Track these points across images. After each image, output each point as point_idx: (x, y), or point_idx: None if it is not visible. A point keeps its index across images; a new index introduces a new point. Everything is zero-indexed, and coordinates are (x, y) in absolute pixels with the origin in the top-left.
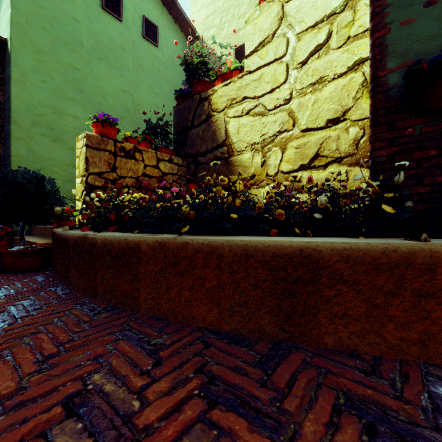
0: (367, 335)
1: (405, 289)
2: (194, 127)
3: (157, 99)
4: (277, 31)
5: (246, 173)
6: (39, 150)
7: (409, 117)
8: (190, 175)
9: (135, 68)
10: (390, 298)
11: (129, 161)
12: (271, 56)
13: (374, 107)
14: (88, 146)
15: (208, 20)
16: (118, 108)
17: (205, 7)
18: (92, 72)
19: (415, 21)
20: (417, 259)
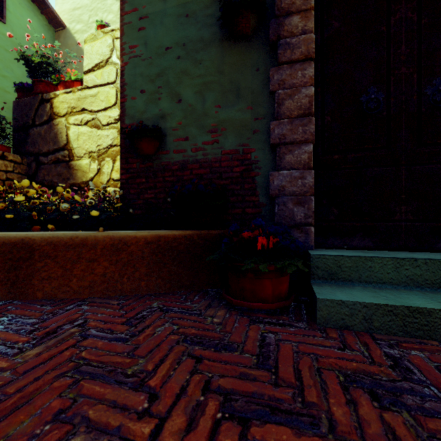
0: (62, 287)
1: (82, 258)
2: (36, 126)
3: (5, 82)
4: (110, 60)
5: (85, 177)
6: None
7: (135, 157)
8: (32, 173)
9: None
10: (75, 264)
11: None
12: (104, 79)
13: (120, 146)
14: None
15: (75, 12)
16: None
17: None
18: None
19: (137, 99)
20: (88, 241)
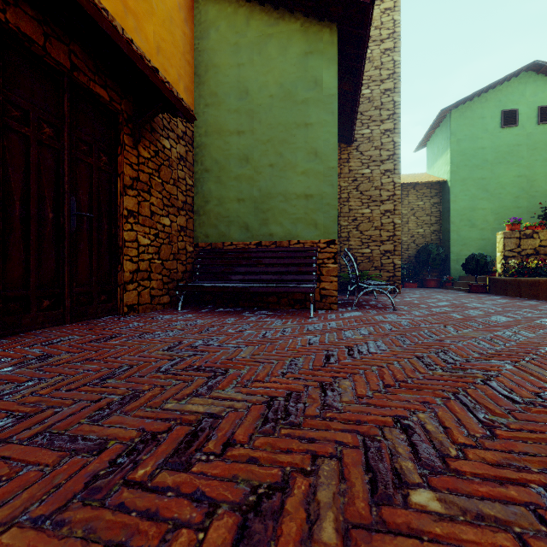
0: None
1: None
2: None
3: None
4: None
5: None
6: (462, 235)
7: None
8: None
9: (529, 153)
10: None
11: (528, 240)
12: None
13: None
14: (504, 238)
15: None
16: (514, 191)
17: None
18: (493, 176)
19: None
20: None
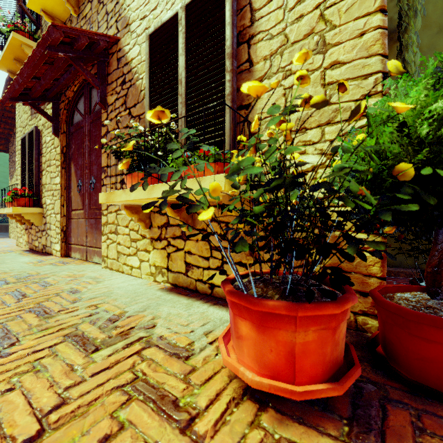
0: None
1: None
2: None
3: None
4: None
5: None
6: None
7: None
8: None
9: None
10: None
11: None
12: None
13: None
14: None
15: None
16: None
17: None
18: None
19: None
20: None
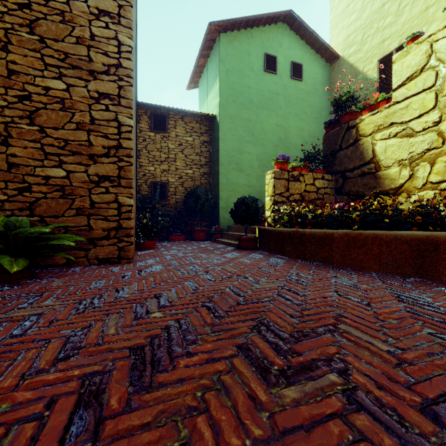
0: None
1: None
2: (342, 149)
3: (302, 123)
4: (426, 66)
5: (393, 184)
6: (231, 179)
7: None
8: (339, 187)
9: (285, 105)
10: None
11: (296, 183)
12: (418, 88)
13: None
14: (275, 178)
15: (348, 39)
16: (274, 139)
17: (345, 28)
18: (258, 119)
19: None
20: None
